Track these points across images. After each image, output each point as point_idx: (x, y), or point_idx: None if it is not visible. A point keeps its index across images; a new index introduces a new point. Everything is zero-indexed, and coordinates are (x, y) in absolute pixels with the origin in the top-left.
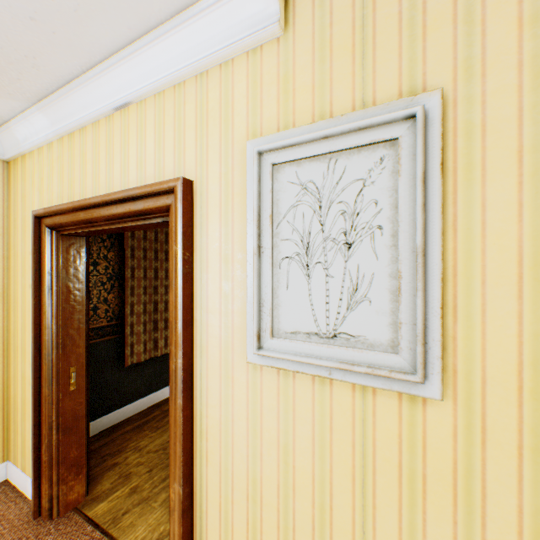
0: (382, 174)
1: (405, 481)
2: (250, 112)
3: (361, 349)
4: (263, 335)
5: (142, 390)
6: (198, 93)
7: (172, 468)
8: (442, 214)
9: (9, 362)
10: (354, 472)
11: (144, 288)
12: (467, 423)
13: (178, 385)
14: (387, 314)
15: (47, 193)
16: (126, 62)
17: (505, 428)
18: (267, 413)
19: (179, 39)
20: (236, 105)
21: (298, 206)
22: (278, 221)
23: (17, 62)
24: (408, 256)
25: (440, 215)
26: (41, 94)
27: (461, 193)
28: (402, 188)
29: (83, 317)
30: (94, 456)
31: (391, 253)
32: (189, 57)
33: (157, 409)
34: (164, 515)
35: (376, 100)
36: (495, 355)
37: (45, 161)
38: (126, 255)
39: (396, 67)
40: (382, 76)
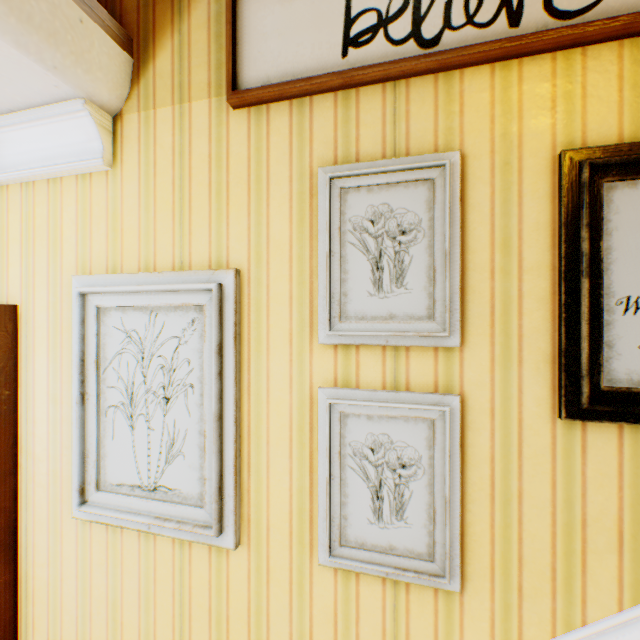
0: (194, 335)
1: (214, 623)
2: (80, 241)
3: (175, 503)
4: (89, 488)
5: None
6: (24, 203)
7: None
8: (235, 382)
9: None
10: (175, 621)
11: None
12: (258, 565)
13: None
14: (198, 468)
15: None
16: None
17: (282, 567)
18: (97, 569)
19: None
20: (66, 230)
21: (124, 353)
22: (106, 366)
23: None
24: (211, 417)
25: (234, 383)
26: None
27: (254, 362)
28: (207, 353)
29: None
30: None
31: (201, 411)
32: (9, 164)
33: None
34: None
35: (192, 261)
36: (276, 505)
37: None
38: None
39: (208, 235)
40: (197, 239)
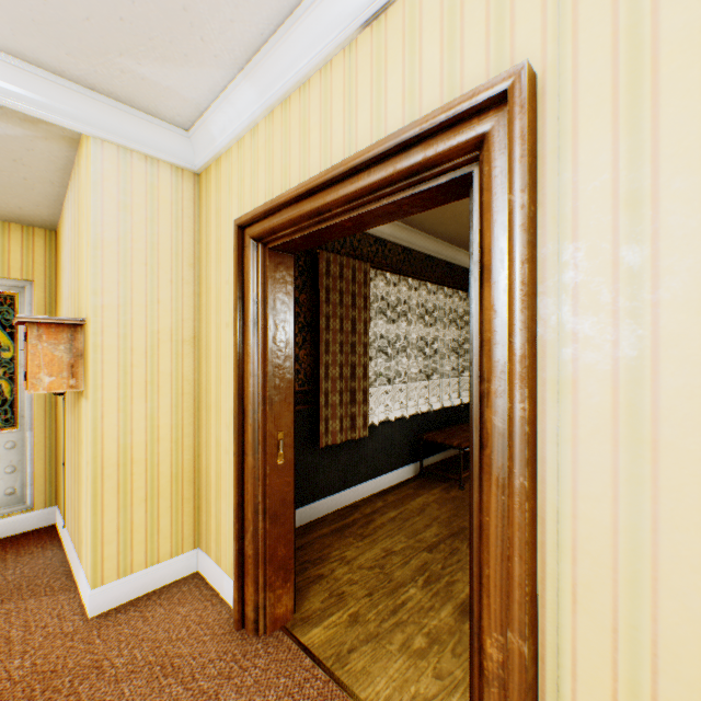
0: None
1: None
2: None
3: None
4: None
5: (335, 482)
6: None
7: (490, 602)
8: None
9: (200, 425)
10: None
11: (340, 345)
12: None
13: (516, 450)
14: None
15: (250, 196)
16: None
17: None
18: None
19: None
20: None
21: None
22: None
23: None
24: None
25: None
26: (253, 46)
27: None
28: None
29: (290, 365)
30: None
31: None
32: None
33: (355, 511)
34: (410, 668)
35: None
36: None
37: (246, 155)
38: (320, 298)
39: None
40: None
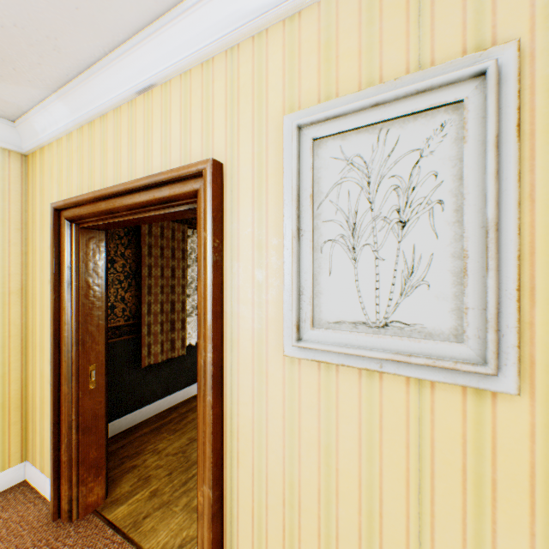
0: (443, 142)
1: (470, 486)
2: (286, 85)
3: (418, 339)
4: (303, 325)
5: (159, 391)
6: (228, 69)
7: (200, 470)
8: (518, 183)
9: (28, 360)
10: (408, 476)
11: (161, 288)
12: (547, 421)
13: (207, 380)
14: (449, 299)
15: (66, 185)
16: (151, 40)
17: None
18: (306, 411)
19: (208, 11)
20: (271, 79)
21: (342, 183)
22: (320, 201)
23: (38, 43)
24: (476, 233)
25: (515, 184)
26: (61, 80)
27: (541, 159)
28: (469, 156)
29: (102, 314)
30: (112, 458)
31: (454, 230)
32: (219, 31)
33: (174, 412)
34: (186, 520)
35: (435, 61)
36: None
37: (64, 152)
38: (144, 253)
39: (460, 22)
40: (442, 33)
